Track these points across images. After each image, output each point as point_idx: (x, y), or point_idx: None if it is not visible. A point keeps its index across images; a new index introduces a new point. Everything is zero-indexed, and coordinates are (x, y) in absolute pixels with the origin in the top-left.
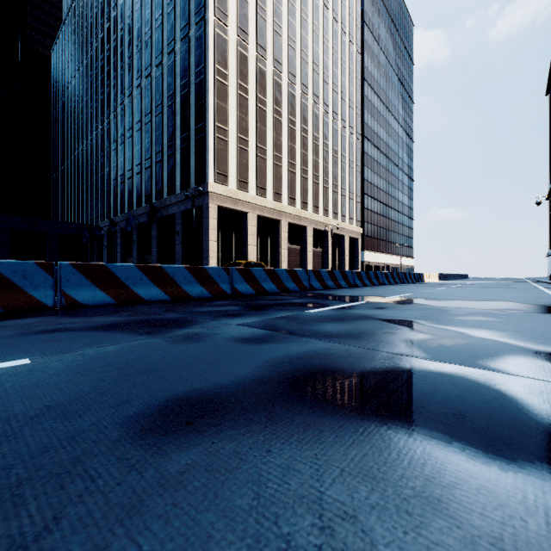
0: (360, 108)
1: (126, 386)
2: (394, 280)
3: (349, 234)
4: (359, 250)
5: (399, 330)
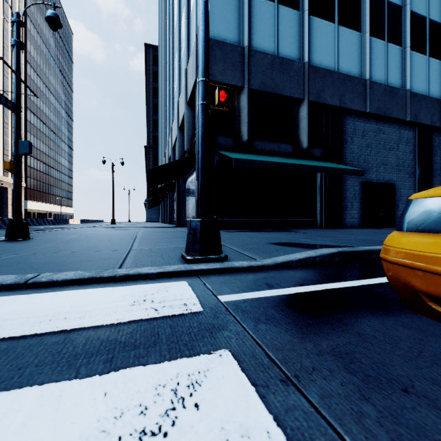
0: (23, 87)
1: (3, 232)
2: (49, 223)
3: (12, 187)
4: (22, 200)
5: (39, 230)
